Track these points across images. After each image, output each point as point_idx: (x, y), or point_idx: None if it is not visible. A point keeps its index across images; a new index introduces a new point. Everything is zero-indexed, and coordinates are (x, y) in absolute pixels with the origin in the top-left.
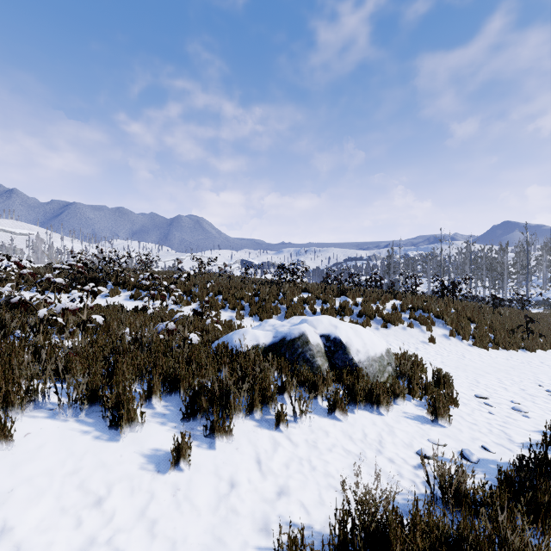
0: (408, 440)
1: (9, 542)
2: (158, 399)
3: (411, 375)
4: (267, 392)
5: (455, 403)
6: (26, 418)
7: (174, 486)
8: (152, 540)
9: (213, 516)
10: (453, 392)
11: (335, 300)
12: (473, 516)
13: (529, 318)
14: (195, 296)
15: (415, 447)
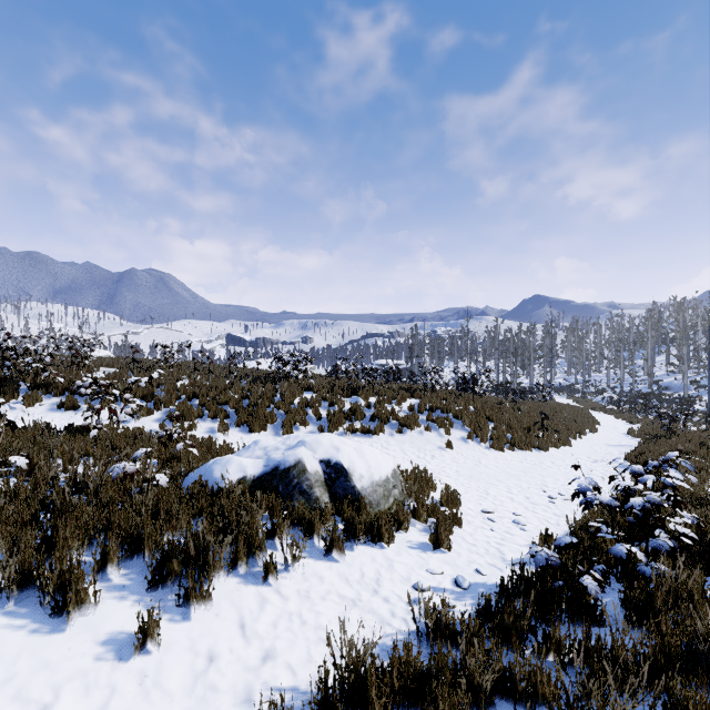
0: (407, 573)
1: None
2: (116, 568)
3: (418, 496)
4: (254, 540)
5: (459, 523)
6: None
7: (140, 674)
8: None
9: (188, 699)
10: (457, 511)
11: (344, 401)
12: (453, 645)
13: (544, 414)
14: (159, 402)
15: (412, 580)
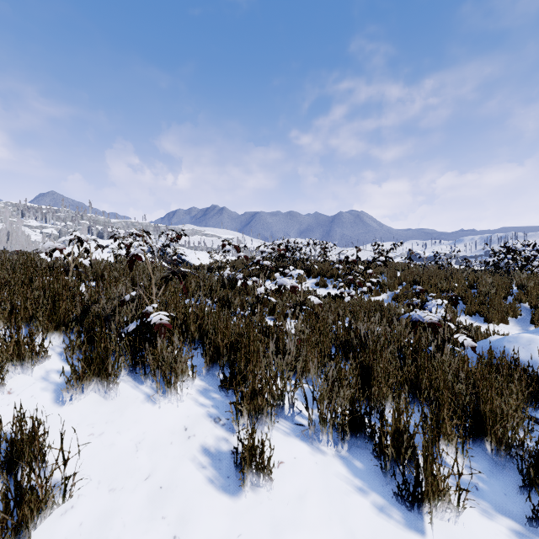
0: None
1: None
2: (457, 451)
3: None
4: None
5: None
6: (273, 432)
7: None
8: None
9: None
10: None
11: None
12: None
13: None
14: (384, 286)
15: None
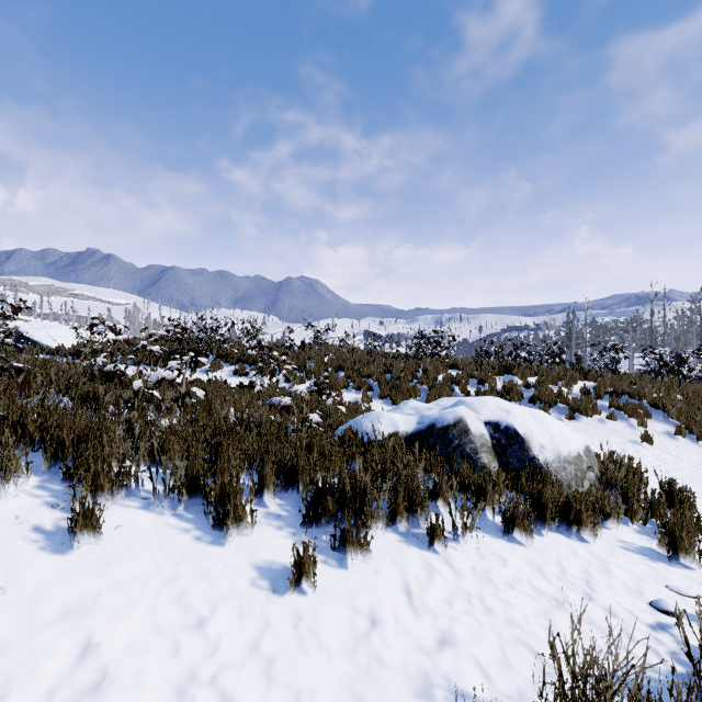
0: (633, 583)
1: (95, 663)
2: (272, 494)
3: (625, 487)
4: (414, 495)
5: None
6: (117, 507)
7: (295, 614)
8: (269, 686)
9: (349, 664)
10: (699, 516)
11: (496, 379)
12: None
13: None
14: (310, 372)
15: (646, 595)
